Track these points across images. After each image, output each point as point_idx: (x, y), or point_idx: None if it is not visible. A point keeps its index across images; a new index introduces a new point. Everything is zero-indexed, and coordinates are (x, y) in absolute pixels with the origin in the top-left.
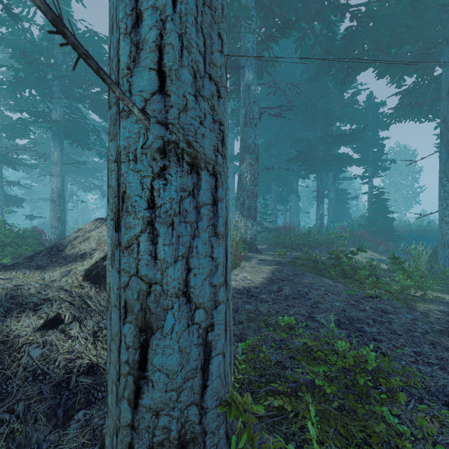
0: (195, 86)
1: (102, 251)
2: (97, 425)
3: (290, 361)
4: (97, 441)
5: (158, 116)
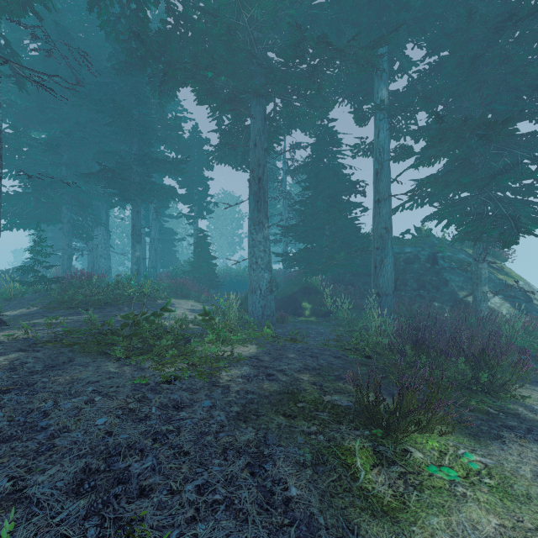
0: None
1: None
2: None
3: None
4: None
5: None
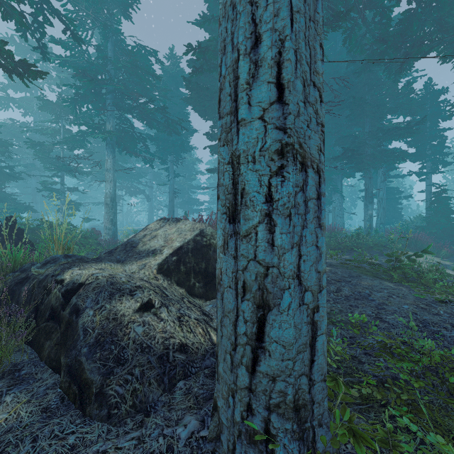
0: (304, 94)
1: (170, 248)
2: (198, 393)
3: (365, 357)
4: (201, 406)
5: (276, 123)
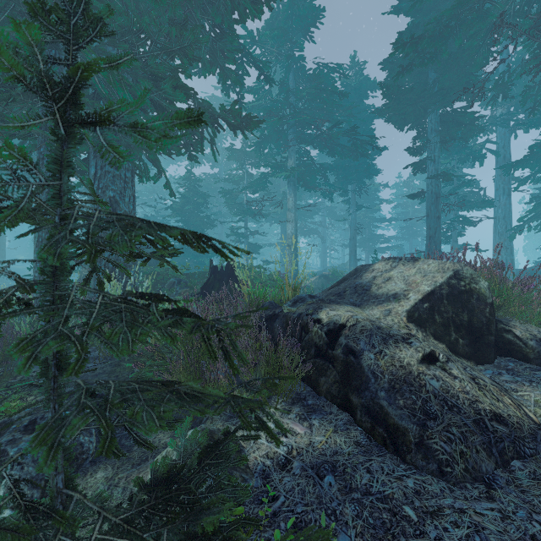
0: None
1: (417, 292)
2: None
3: None
4: None
5: None
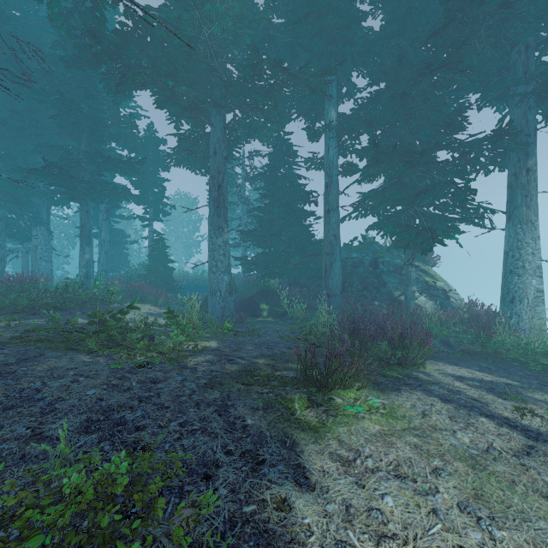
0: None
1: None
2: None
3: None
4: None
5: None
